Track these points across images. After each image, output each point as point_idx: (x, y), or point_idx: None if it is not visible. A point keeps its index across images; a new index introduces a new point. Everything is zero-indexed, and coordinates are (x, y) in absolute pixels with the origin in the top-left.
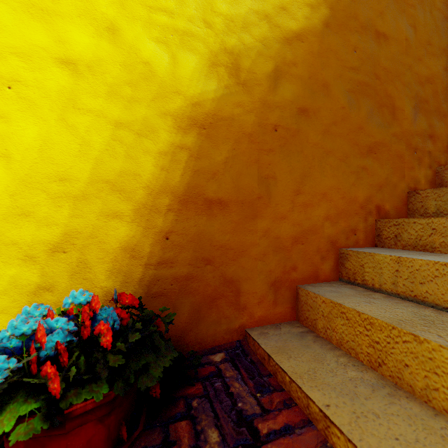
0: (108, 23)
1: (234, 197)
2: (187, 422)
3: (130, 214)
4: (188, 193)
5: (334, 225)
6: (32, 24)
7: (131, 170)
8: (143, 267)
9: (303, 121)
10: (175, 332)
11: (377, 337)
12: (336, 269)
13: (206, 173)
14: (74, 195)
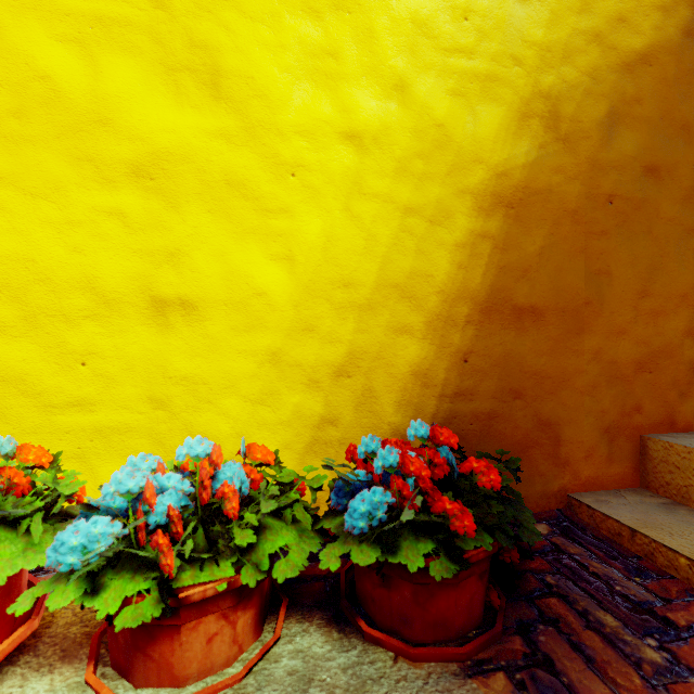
0: (397, 79)
1: (551, 303)
2: (557, 600)
3: (421, 328)
4: (492, 299)
5: None
6: (315, 94)
7: (422, 270)
8: (436, 398)
9: (651, 186)
10: None
11: None
12: None
13: (514, 270)
14: (359, 305)
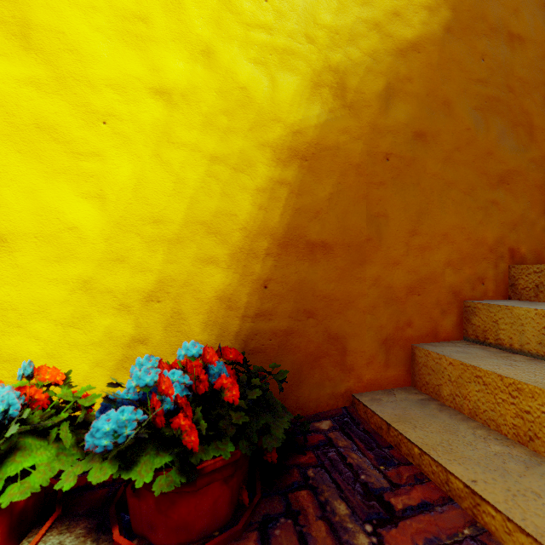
0: (203, 46)
1: (339, 239)
2: (308, 492)
3: (226, 259)
4: (288, 235)
5: (457, 273)
6: (126, 52)
7: (227, 210)
8: (239, 319)
9: (419, 147)
10: (274, 395)
11: (527, 406)
12: (459, 325)
13: (308, 211)
14: (168, 239)
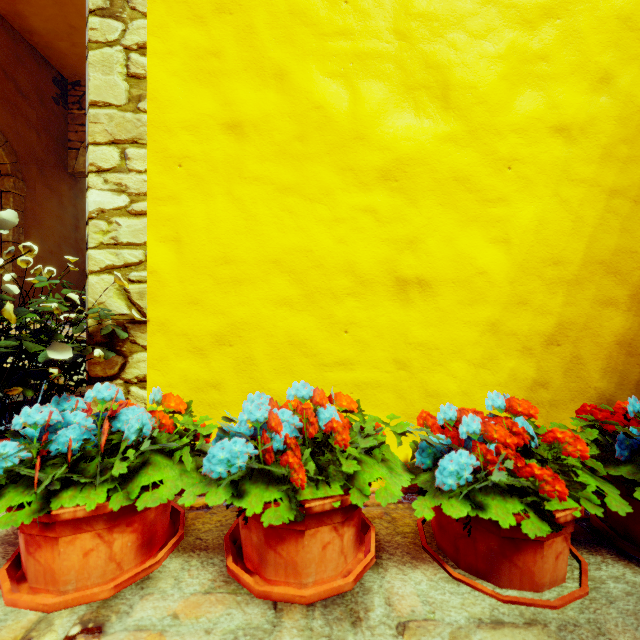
0: (602, 73)
1: None
2: None
3: (625, 301)
4: None
5: None
6: (528, 95)
7: (626, 247)
8: (639, 366)
9: None
10: None
11: None
12: None
13: None
14: (567, 280)
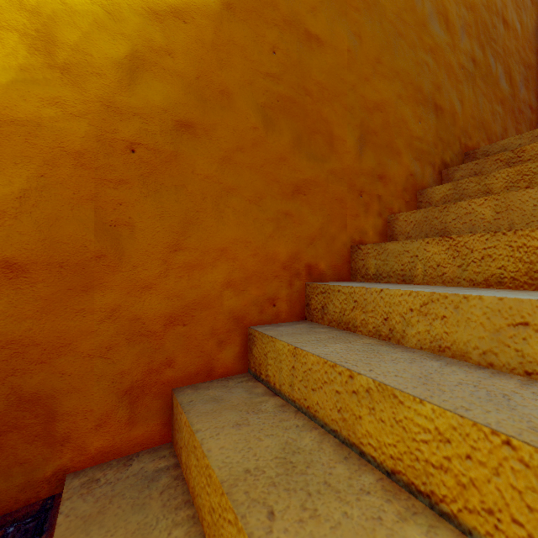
0: None
1: (41, 257)
2: None
3: None
4: None
5: (240, 294)
6: None
7: None
8: None
9: (186, 141)
10: None
11: (214, 501)
12: (243, 356)
13: None
14: None
